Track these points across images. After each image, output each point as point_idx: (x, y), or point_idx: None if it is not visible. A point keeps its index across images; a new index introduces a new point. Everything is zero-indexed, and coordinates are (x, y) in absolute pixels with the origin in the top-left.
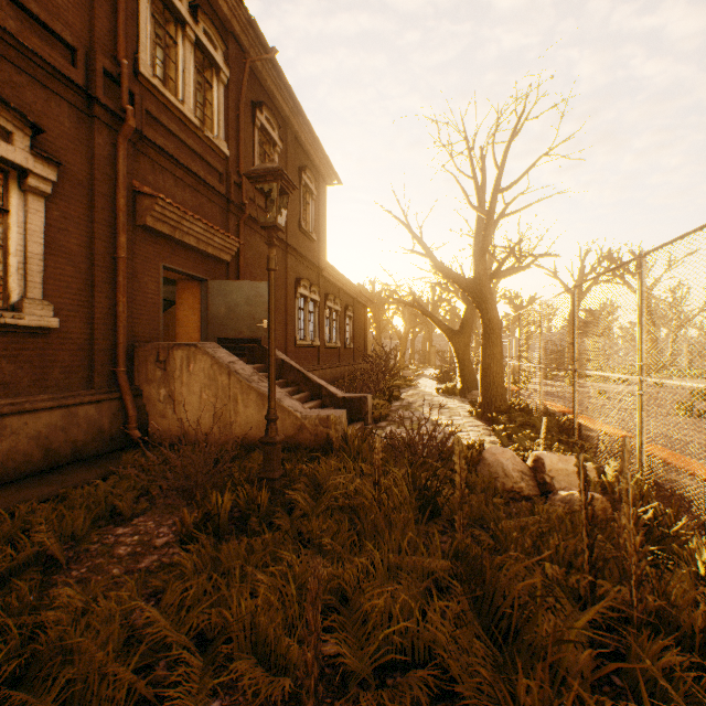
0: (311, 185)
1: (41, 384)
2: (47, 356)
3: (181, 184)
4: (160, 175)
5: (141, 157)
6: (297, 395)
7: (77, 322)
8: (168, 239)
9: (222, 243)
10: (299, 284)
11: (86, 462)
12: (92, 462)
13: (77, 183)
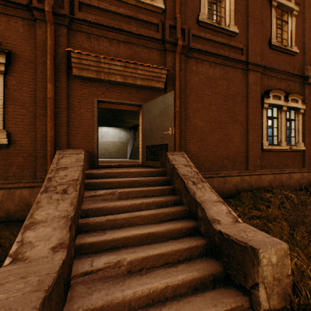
0: (288, 3)
1: (5, 174)
2: (9, 160)
3: (115, 43)
4: (95, 42)
5: (78, 34)
6: (149, 210)
7: (28, 140)
8: (102, 82)
9: (146, 73)
10: (267, 95)
11: (10, 223)
12: (10, 225)
13: (28, 62)
